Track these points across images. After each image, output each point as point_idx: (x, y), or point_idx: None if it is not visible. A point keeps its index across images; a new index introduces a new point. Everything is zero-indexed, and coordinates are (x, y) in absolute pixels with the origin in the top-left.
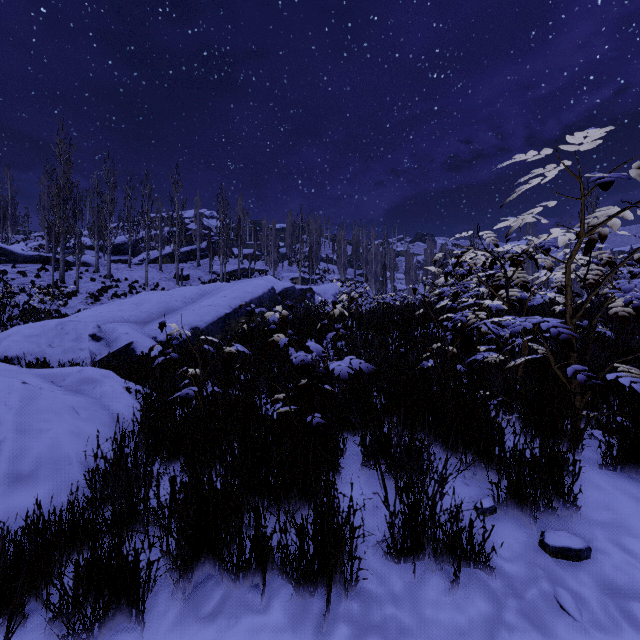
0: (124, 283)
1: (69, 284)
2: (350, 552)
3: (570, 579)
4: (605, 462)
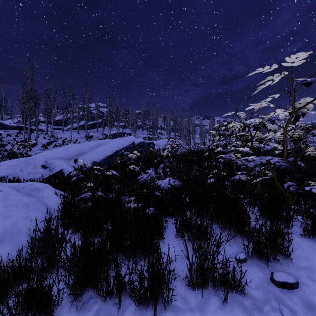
0: (60, 139)
1: (32, 140)
2: (167, 285)
3: (288, 300)
4: (304, 233)
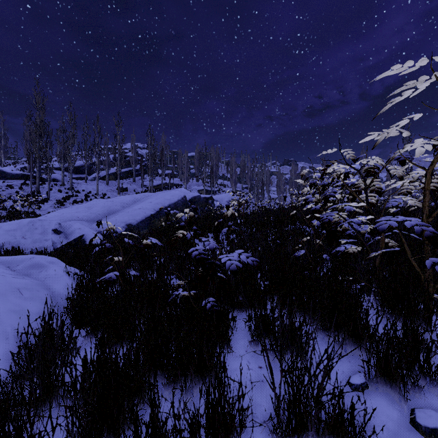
0: (82, 193)
1: (43, 194)
2: None
3: None
4: None
